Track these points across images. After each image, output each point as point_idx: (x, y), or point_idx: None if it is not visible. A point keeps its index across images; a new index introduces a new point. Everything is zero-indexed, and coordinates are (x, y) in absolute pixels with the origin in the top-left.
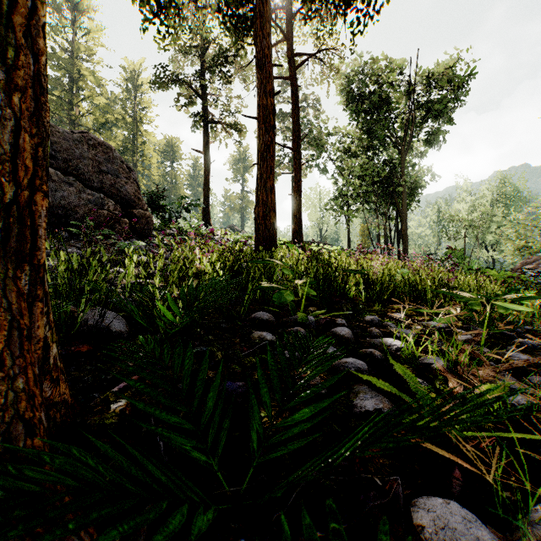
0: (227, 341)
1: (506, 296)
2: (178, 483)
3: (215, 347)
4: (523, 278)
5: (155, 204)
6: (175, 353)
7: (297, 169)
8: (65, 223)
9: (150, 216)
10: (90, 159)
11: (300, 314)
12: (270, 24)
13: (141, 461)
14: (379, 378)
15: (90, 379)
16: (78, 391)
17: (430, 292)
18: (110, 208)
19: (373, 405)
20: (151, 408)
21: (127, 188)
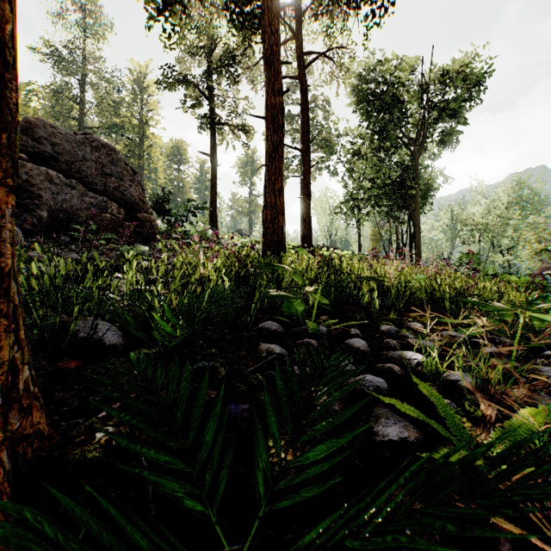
0: (232, 355)
1: (538, 305)
2: (165, 547)
3: (218, 361)
4: (545, 284)
5: (160, 208)
6: (169, 374)
7: (307, 171)
8: (67, 227)
9: (155, 220)
10: (94, 161)
11: (311, 324)
12: (278, 20)
13: (117, 521)
14: (401, 398)
15: (76, 402)
16: (60, 417)
17: (449, 300)
18: (113, 211)
19: (397, 433)
20: (137, 445)
21: (131, 191)
